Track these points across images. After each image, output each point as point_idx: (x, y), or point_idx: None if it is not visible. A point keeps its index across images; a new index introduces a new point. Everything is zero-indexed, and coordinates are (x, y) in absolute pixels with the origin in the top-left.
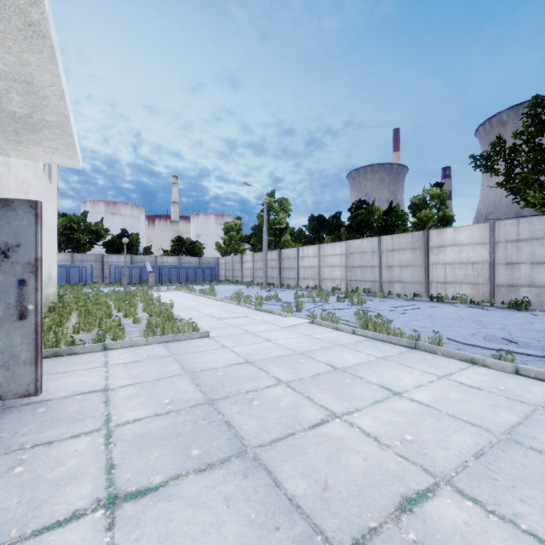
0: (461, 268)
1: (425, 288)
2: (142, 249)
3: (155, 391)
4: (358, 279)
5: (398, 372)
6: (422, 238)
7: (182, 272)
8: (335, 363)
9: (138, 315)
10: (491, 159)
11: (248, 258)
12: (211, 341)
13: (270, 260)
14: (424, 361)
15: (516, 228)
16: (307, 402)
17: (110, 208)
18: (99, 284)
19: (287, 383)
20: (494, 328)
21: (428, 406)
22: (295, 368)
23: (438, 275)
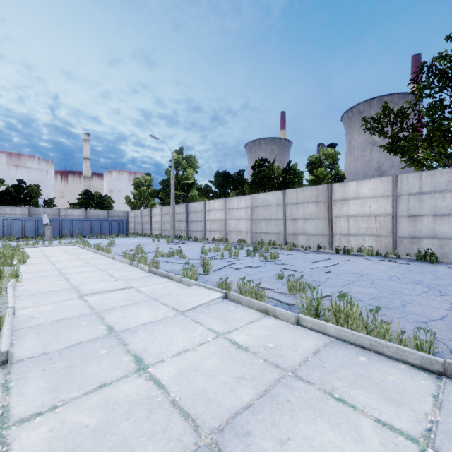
0: (364, 221)
1: (328, 240)
2: (42, 200)
3: None
4: (263, 232)
5: None
6: (326, 191)
7: (86, 224)
8: None
9: None
10: (382, 121)
11: (156, 211)
12: None
13: (178, 213)
14: None
15: (418, 181)
16: None
17: (13, 160)
18: None
19: None
20: None
21: None
22: None
23: (342, 227)
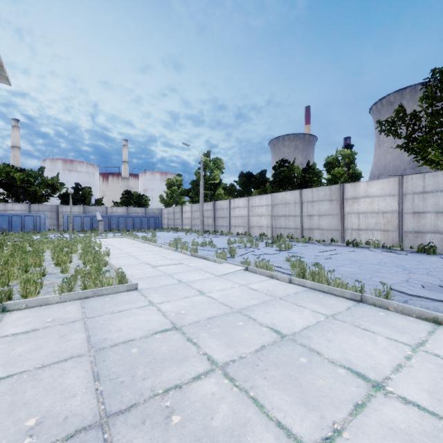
0: (372, 217)
1: (341, 234)
2: (94, 200)
3: (25, 395)
4: (282, 227)
5: (360, 341)
6: (339, 190)
7: (129, 220)
8: (280, 326)
9: (72, 263)
10: (395, 124)
11: (187, 209)
12: (138, 296)
13: (206, 210)
14: (380, 320)
15: (422, 181)
16: (256, 414)
17: (67, 165)
18: (52, 232)
19: (223, 368)
20: (421, 273)
21: (436, 416)
22: (233, 337)
23: (353, 223)
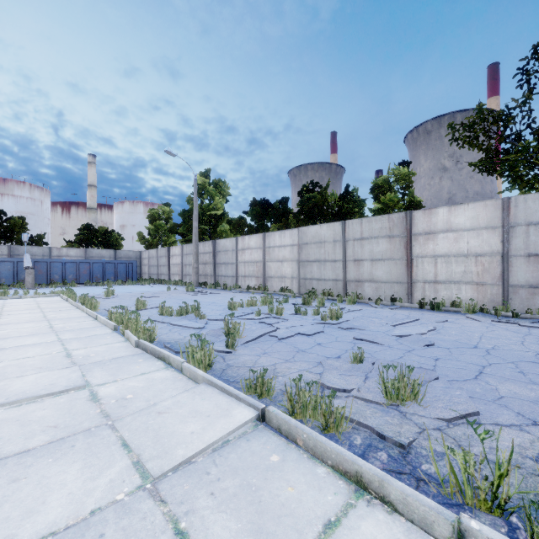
0: (458, 262)
1: (407, 289)
2: (26, 237)
3: None
4: (315, 277)
5: None
6: (404, 221)
7: (84, 268)
8: None
9: None
10: (476, 128)
11: (176, 251)
12: None
13: (202, 253)
14: None
15: None
16: None
17: None
18: None
19: None
20: None
21: None
22: None
23: (426, 272)
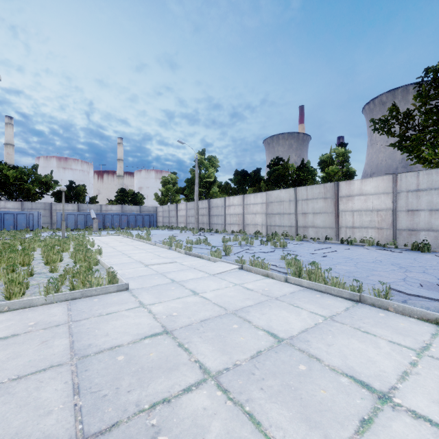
0: (367, 215)
1: (335, 232)
2: (88, 198)
3: None
4: (277, 225)
5: (362, 345)
6: (333, 188)
7: (124, 218)
8: (277, 329)
9: (63, 262)
10: (389, 122)
11: (182, 207)
12: (128, 296)
13: (201, 208)
14: (381, 322)
15: (416, 179)
16: (252, 433)
17: (61, 163)
18: (45, 230)
19: (217, 378)
20: (417, 271)
21: None
22: (228, 341)
23: (347, 221)
